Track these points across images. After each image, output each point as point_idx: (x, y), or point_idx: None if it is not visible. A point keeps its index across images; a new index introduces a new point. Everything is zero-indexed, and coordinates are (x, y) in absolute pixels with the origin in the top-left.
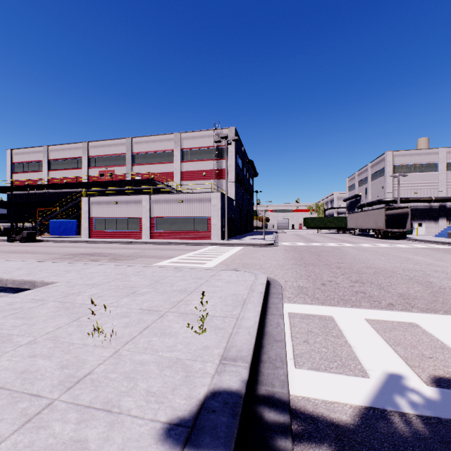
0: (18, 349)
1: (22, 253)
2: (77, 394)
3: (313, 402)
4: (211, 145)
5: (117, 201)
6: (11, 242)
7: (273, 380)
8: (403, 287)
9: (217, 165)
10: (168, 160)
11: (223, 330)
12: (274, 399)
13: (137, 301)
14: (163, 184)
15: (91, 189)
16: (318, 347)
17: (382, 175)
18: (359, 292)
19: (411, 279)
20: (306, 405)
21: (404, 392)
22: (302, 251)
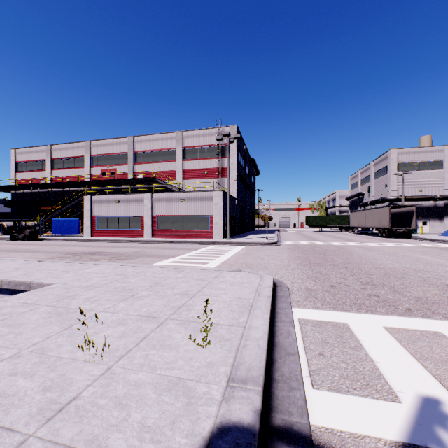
0: None
1: (23, 252)
2: (58, 429)
3: (339, 436)
4: (213, 143)
5: (119, 200)
6: (14, 240)
7: (290, 406)
8: (418, 290)
9: (219, 164)
10: (170, 158)
11: (229, 341)
12: (293, 433)
13: (135, 306)
14: (165, 182)
15: (94, 188)
16: (336, 361)
17: (385, 173)
18: (372, 296)
19: (425, 281)
20: (331, 440)
21: (446, 422)
22: (306, 250)
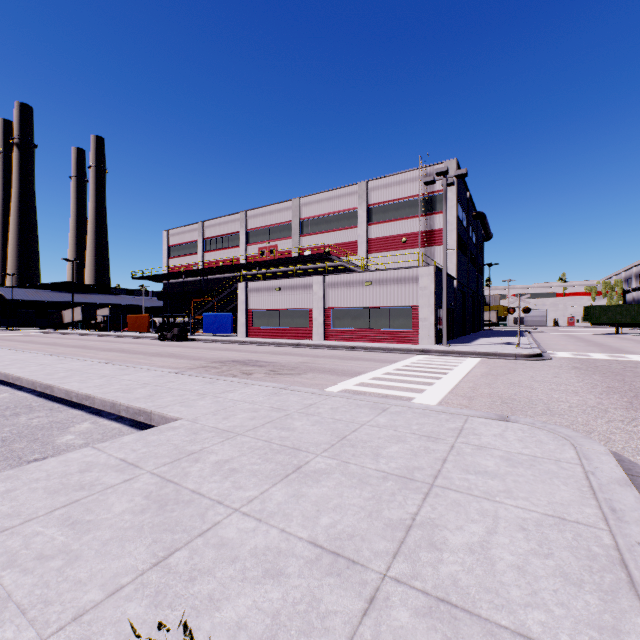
0: None
1: (167, 356)
2: None
3: None
4: (415, 194)
5: (280, 287)
6: (163, 340)
7: None
8: None
9: (425, 225)
10: (349, 224)
11: None
12: None
13: (304, 502)
14: (342, 259)
15: (250, 273)
16: None
17: None
18: None
19: None
20: None
21: None
22: (618, 372)
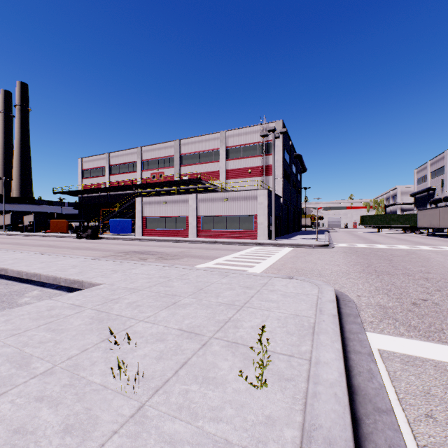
0: (29, 383)
1: (85, 249)
2: None
3: None
4: (257, 141)
5: (166, 201)
6: (79, 238)
7: None
8: None
9: (263, 162)
10: (214, 159)
11: (292, 382)
12: None
13: (177, 316)
14: (209, 183)
15: (145, 191)
16: None
17: None
18: None
19: None
20: None
21: None
22: (366, 254)
